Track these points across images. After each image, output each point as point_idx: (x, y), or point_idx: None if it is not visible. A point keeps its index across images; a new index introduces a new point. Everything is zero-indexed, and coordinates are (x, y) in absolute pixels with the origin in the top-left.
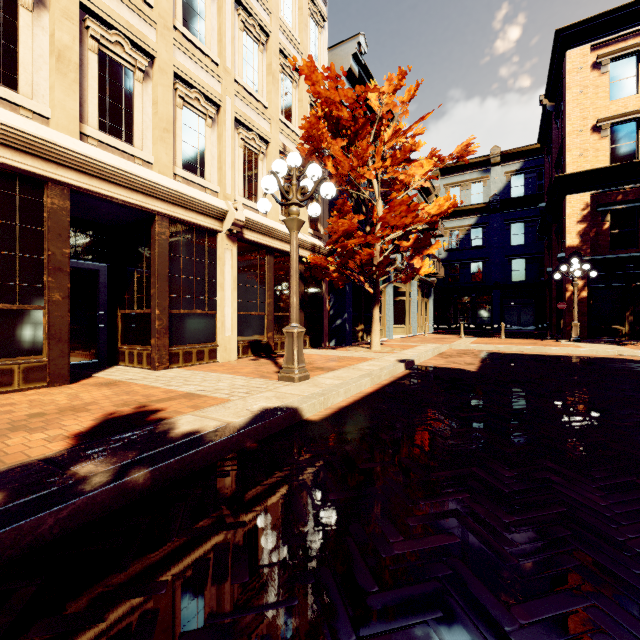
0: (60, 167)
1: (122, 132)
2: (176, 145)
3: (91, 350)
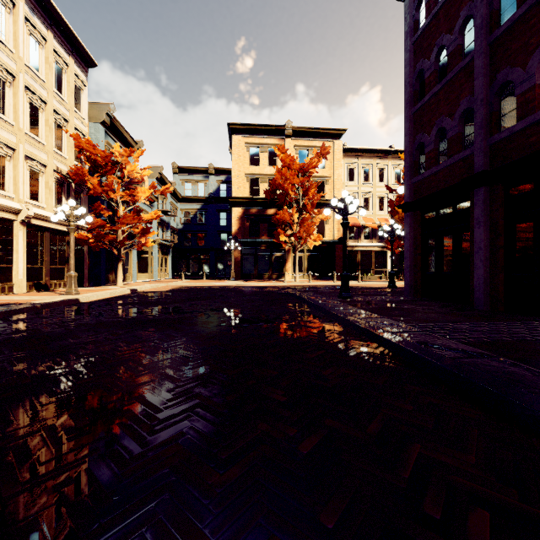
0: None
1: None
2: None
3: None
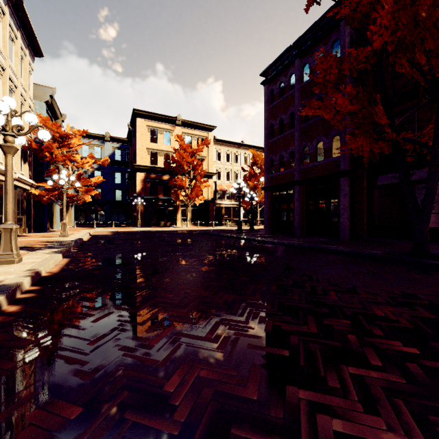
0: None
1: None
2: None
3: None
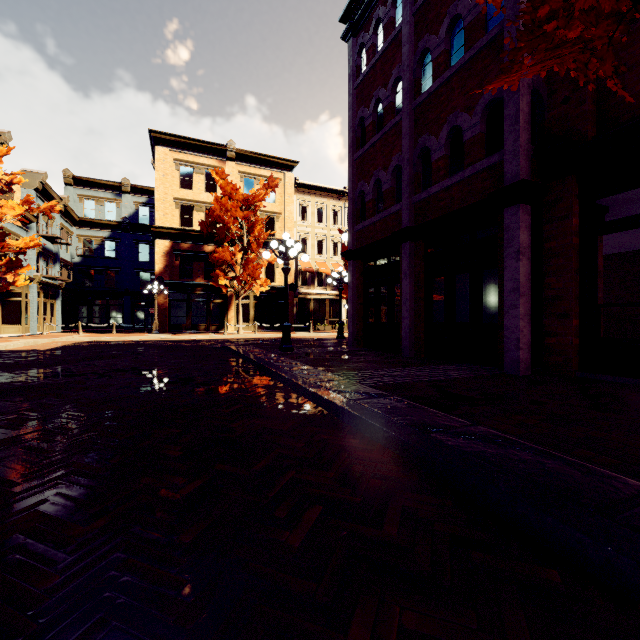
0: None
1: None
2: None
3: None
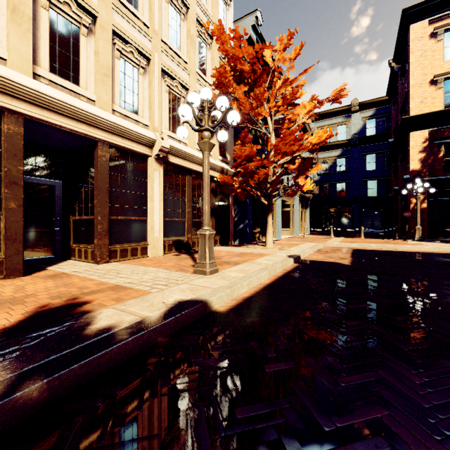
0: (15, 99)
1: (70, 75)
2: (115, 87)
3: (48, 248)
